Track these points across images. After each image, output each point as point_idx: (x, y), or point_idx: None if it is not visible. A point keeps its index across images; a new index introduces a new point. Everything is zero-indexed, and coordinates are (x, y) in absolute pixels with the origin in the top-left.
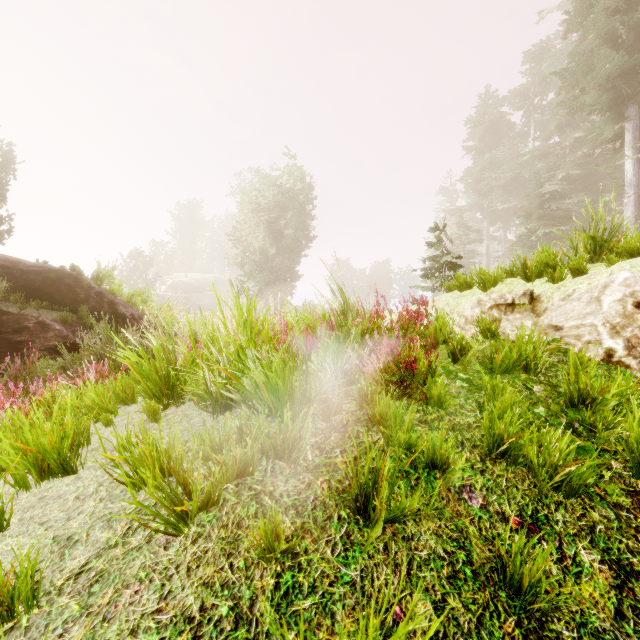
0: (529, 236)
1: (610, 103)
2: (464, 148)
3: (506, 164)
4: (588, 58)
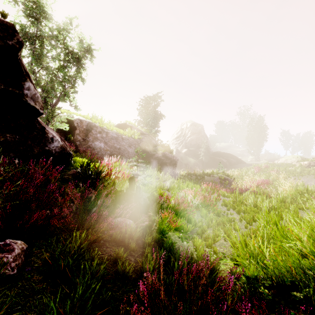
0: None
1: None
2: None
3: None
4: None
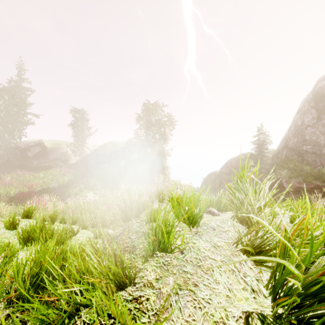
0: None
1: None
2: None
3: None
4: None
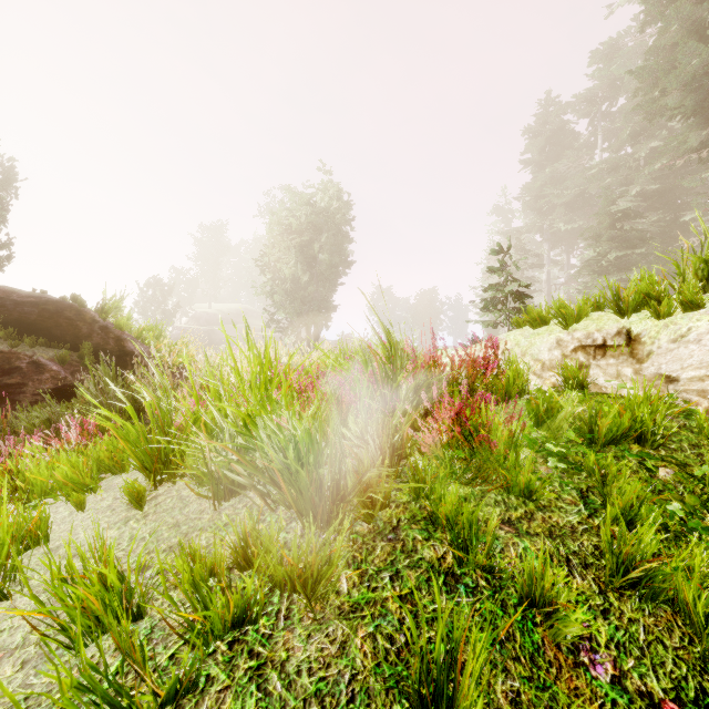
0: (598, 260)
1: (696, 106)
2: (522, 161)
3: (570, 179)
4: (669, 55)
